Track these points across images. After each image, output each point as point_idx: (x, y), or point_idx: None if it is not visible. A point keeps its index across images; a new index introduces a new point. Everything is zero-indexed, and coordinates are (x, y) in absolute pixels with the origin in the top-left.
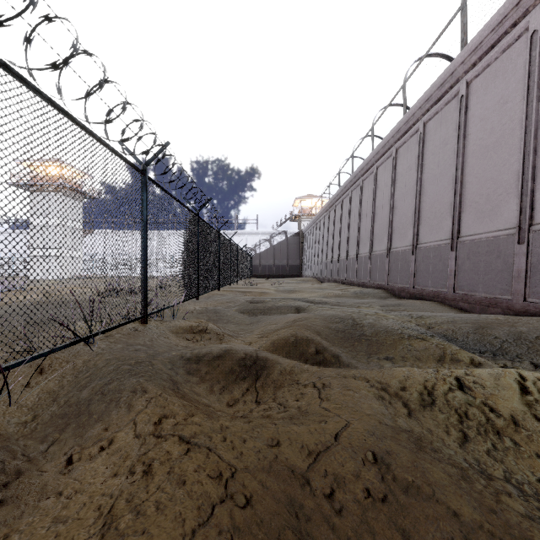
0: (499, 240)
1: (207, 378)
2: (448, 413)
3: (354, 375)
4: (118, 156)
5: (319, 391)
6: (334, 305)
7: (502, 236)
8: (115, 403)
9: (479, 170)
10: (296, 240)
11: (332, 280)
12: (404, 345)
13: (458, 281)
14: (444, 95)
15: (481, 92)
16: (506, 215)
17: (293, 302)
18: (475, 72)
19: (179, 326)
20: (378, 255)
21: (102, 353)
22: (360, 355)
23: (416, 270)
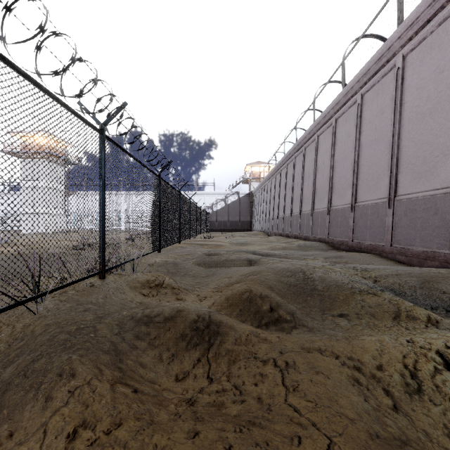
0: (436, 199)
1: (156, 344)
2: (442, 405)
3: (320, 349)
4: (72, 112)
5: (282, 374)
6: (282, 257)
7: (439, 195)
8: (34, 392)
9: (415, 135)
10: (247, 200)
11: (278, 234)
12: (357, 301)
13: (395, 236)
14: (381, 69)
15: (417, 63)
16: (443, 175)
17: (245, 255)
18: (411, 46)
19: (137, 280)
20: (319, 212)
21: (45, 315)
22: (314, 311)
23: (354, 225)
